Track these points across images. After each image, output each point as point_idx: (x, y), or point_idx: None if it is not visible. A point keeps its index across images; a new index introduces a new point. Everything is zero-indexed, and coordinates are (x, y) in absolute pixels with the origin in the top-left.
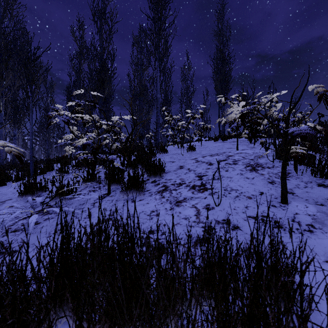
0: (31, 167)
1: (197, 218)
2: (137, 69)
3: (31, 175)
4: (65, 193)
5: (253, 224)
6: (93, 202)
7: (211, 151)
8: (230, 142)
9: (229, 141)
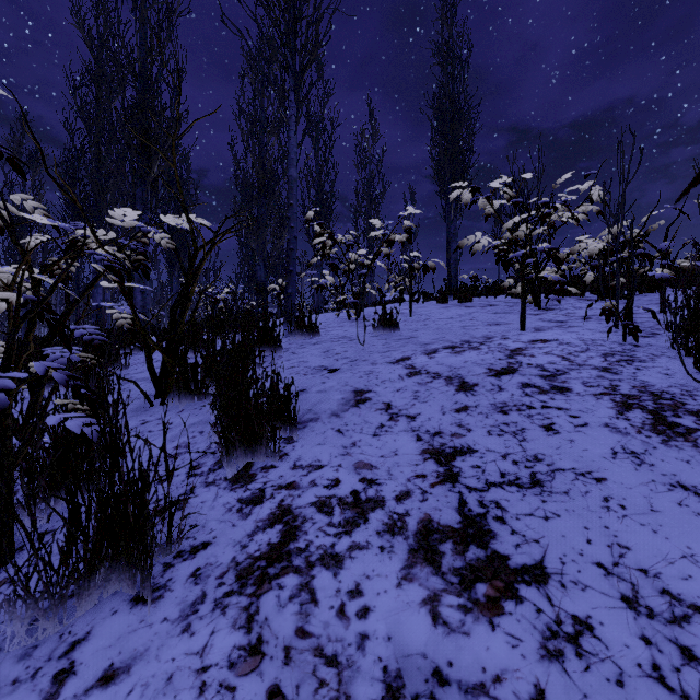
0: None
1: None
2: (253, 131)
3: None
4: None
5: None
6: None
7: (445, 334)
8: (483, 307)
9: (478, 304)
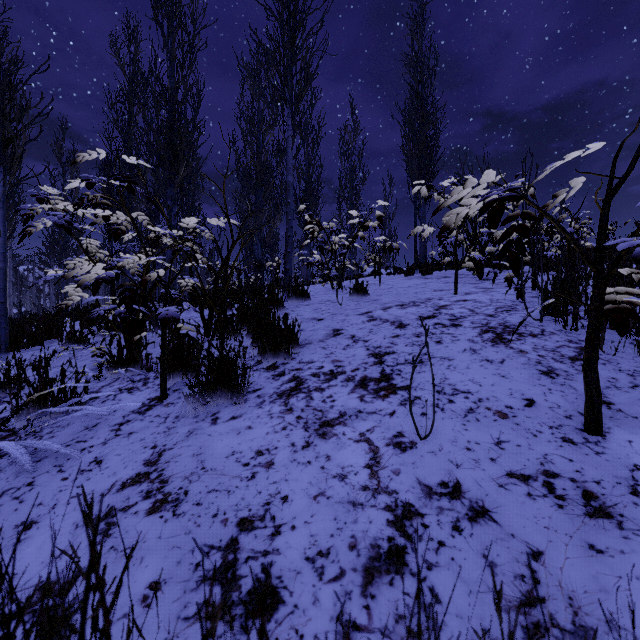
0: (1, 332)
1: (371, 475)
2: (251, 131)
3: (1, 348)
4: (55, 398)
5: (526, 502)
6: (120, 420)
7: (401, 297)
8: (438, 278)
9: (436, 276)
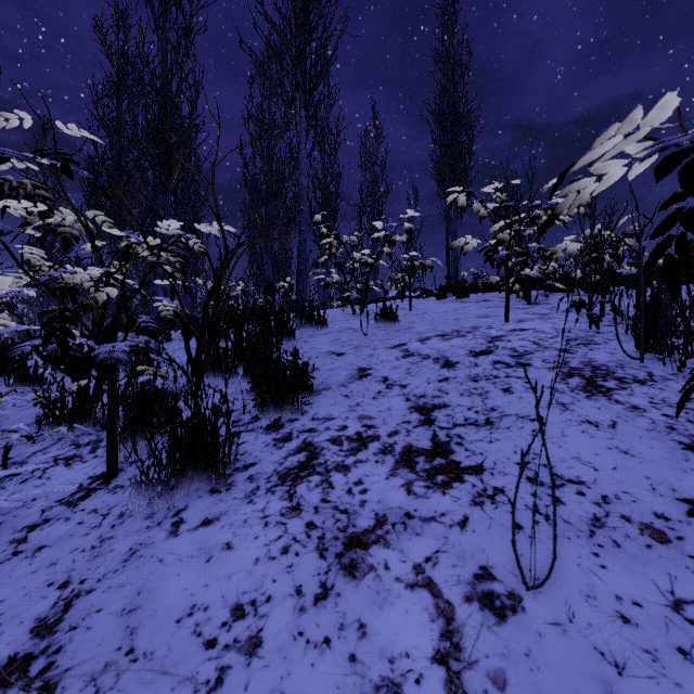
0: None
1: (450, 686)
2: (261, 135)
3: None
4: None
5: None
6: (34, 519)
7: (439, 325)
8: (478, 302)
9: (474, 299)
